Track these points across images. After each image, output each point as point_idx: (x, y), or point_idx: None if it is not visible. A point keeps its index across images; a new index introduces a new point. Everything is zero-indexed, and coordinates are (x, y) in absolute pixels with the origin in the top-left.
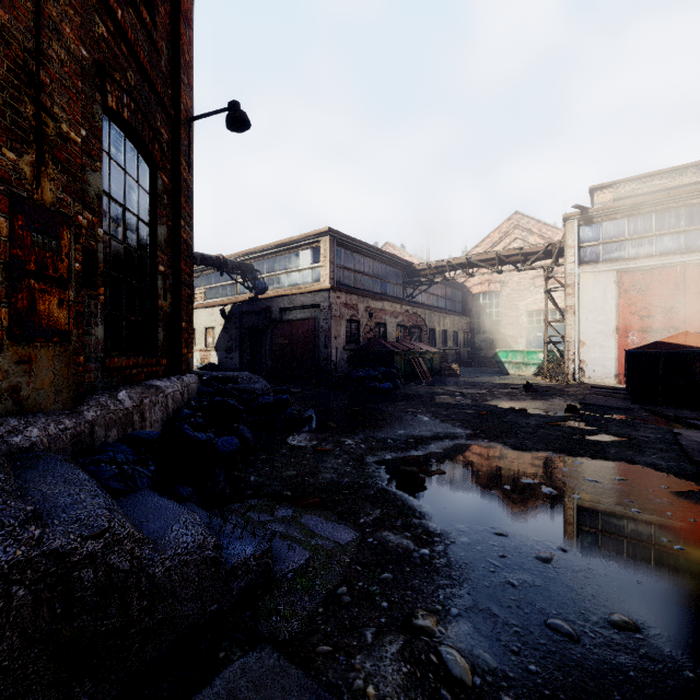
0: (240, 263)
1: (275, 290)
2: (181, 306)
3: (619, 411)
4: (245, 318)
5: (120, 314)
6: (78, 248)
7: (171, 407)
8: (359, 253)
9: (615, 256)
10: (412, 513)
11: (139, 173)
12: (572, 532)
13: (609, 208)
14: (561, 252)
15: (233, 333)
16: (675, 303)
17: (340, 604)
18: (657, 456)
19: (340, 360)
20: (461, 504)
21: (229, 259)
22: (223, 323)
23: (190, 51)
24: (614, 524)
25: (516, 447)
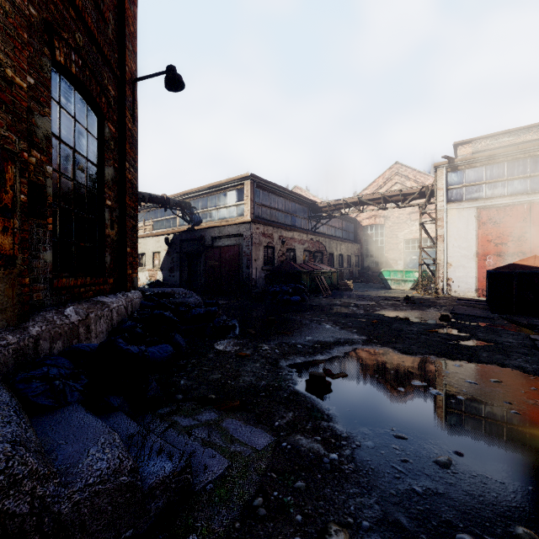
0: (180, 201)
1: (207, 222)
2: (126, 235)
3: (483, 320)
4: (184, 245)
5: (70, 241)
6: (23, 182)
7: (115, 319)
8: (274, 193)
9: (475, 196)
10: (321, 416)
11: (88, 121)
12: (463, 434)
13: (471, 158)
14: (433, 193)
15: (175, 256)
16: (523, 233)
17: (256, 517)
18: (523, 360)
19: (259, 278)
20: (362, 406)
21: (171, 198)
22: (167, 248)
23: (135, 24)
24: (498, 425)
25: (404, 352)
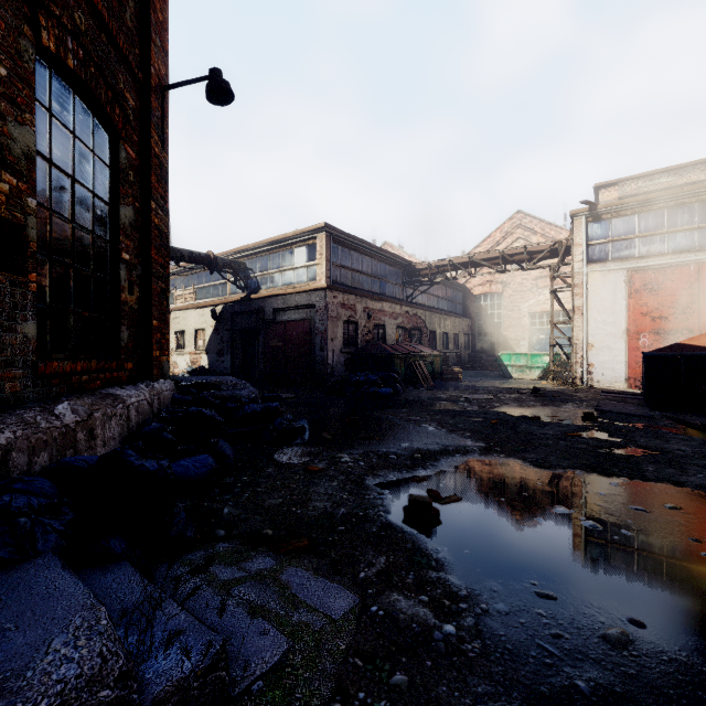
0: (231, 261)
1: (268, 289)
2: (151, 302)
3: (640, 419)
4: (237, 319)
5: (67, 308)
6: None
7: (134, 420)
8: (357, 251)
9: (625, 254)
10: (427, 562)
11: (95, 140)
12: (638, 590)
13: (619, 204)
14: (568, 250)
15: (224, 334)
16: (689, 303)
17: None
18: (705, 476)
19: (337, 363)
20: (486, 546)
21: (219, 257)
22: (214, 324)
23: (165, 11)
24: (687, 576)
25: (539, 464)
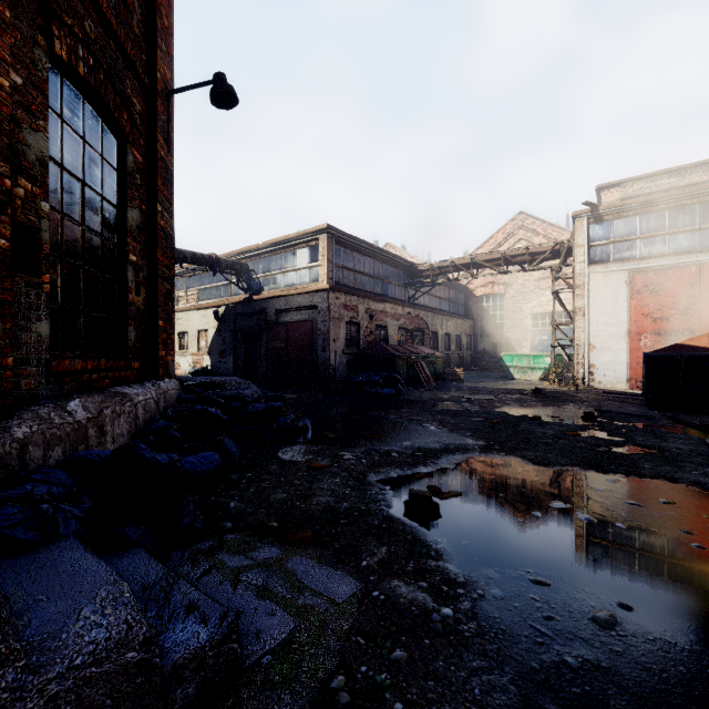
0: (233, 262)
1: (270, 291)
2: (157, 302)
3: (640, 419)
4: (239, 321)
5: (77, 308)
6: (4, 220)
7: (141, 418)
8: (359, 252)
9: (626, 255)
10: (427, 552)
11: (103, 145)
12: (628, 577)
13: (621, 205)
14: (570, 251)
15: (227, 335)
16: (690, 304)
17: (335, 707)
18: (700, 472)
19: (339, 364)
20: (484, 538)
21: (222, 258)
22: (216, 325)
23: (170, 17)
24: (676, 565)
25: (538, 462)
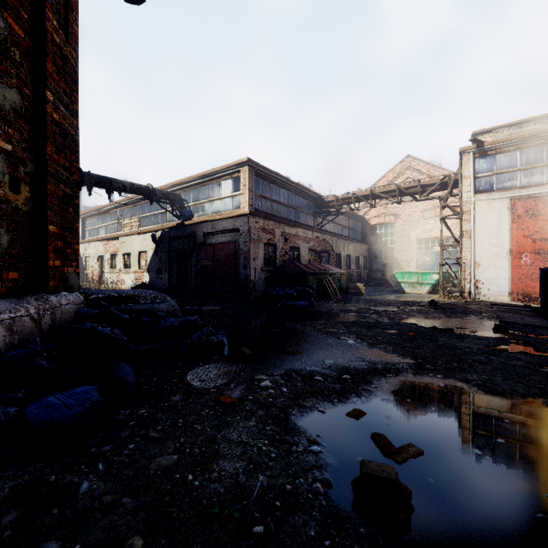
0: (168, 192)
1: (199, 217)
2: (46, 204)
3: None
4: (173, 243)
5: None
6: None
7: (2, 341)
8: (275, 184)
9: (508, 185)
10: None
11: None
12: None
13: (503, 141)
14: (456, 183)
15: (163, 256)
16: None
17: None
18: None
19: (258, 280)
20: None
21: (158, 189)
22: (154, 247)
23: None
24: None
25: (489, 389)
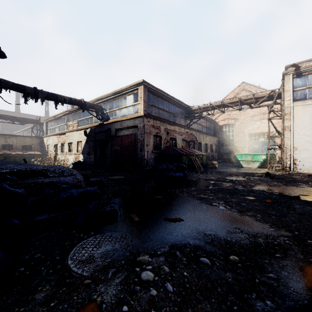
0: (94, 104)
1: (113, 119)
2: None
3: None
4: (97, 136)
5: None
6: None
7: None
8: (161, 97)
9: None
10: None
11: None
12: None
13: None
14: (279, 95)
15: (91, 144)
16: None
17: None
18: None
19: (150, 158)
20: None
21: (87, 102)
22: (86, 138)
23: None
24: None
25: None
